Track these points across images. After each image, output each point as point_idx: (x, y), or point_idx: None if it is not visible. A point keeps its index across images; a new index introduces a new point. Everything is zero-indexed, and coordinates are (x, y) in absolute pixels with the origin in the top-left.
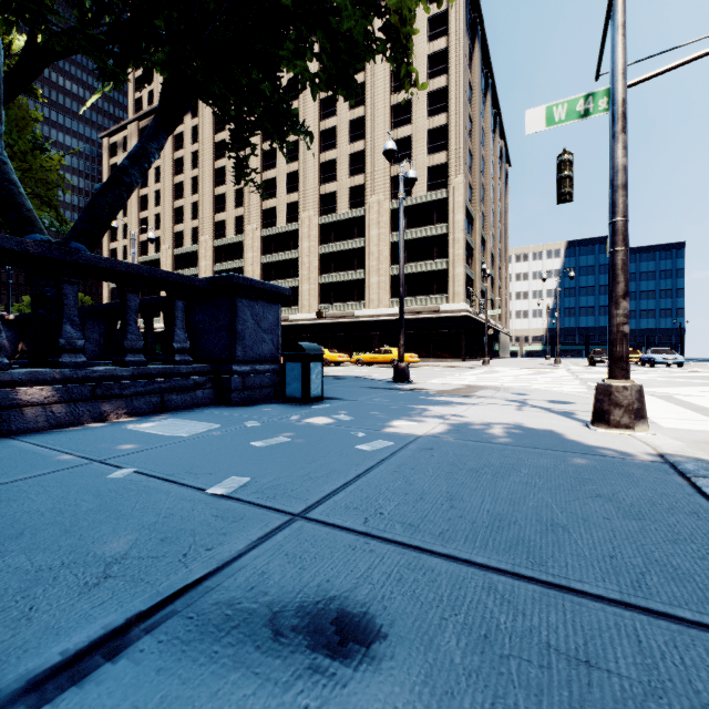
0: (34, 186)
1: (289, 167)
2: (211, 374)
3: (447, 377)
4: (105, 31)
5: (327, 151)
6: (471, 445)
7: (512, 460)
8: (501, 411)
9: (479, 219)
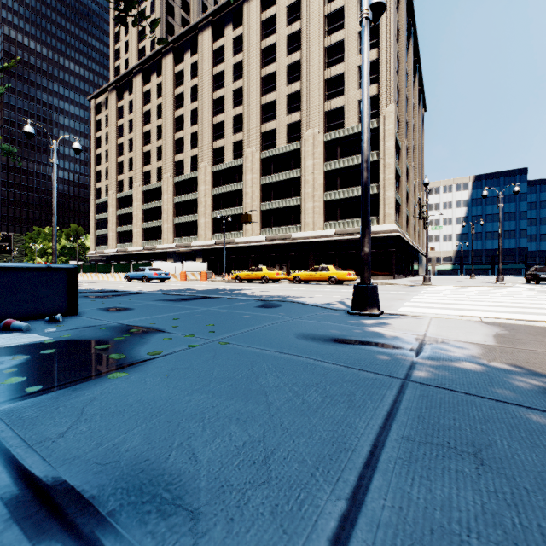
0: None
1: (235, 111)
2: None
3: (411, 299)
4: None
5: (267, 94)
6: None
7: None
8: None
9: (405, 150)
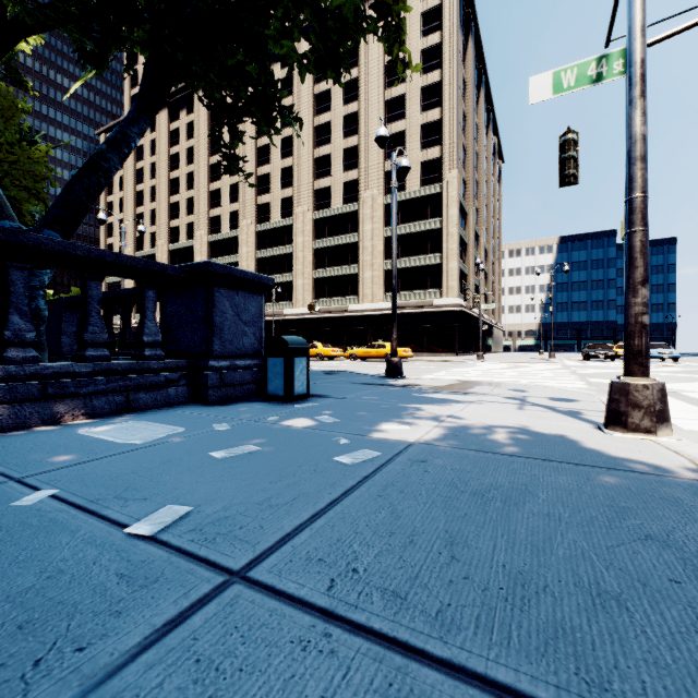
0: (22, 178)
1: (284, 163)
2: (185, 370)
3: (441, 372)
4: (81, 7)
5: (321, 146)
6: (472, 456)
7: (524, 478)
8: (501, 410)
9: (472, 214)
